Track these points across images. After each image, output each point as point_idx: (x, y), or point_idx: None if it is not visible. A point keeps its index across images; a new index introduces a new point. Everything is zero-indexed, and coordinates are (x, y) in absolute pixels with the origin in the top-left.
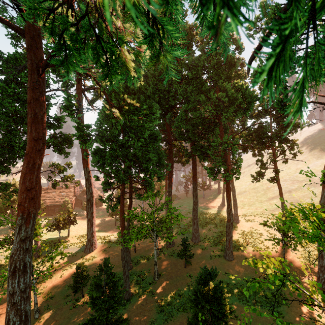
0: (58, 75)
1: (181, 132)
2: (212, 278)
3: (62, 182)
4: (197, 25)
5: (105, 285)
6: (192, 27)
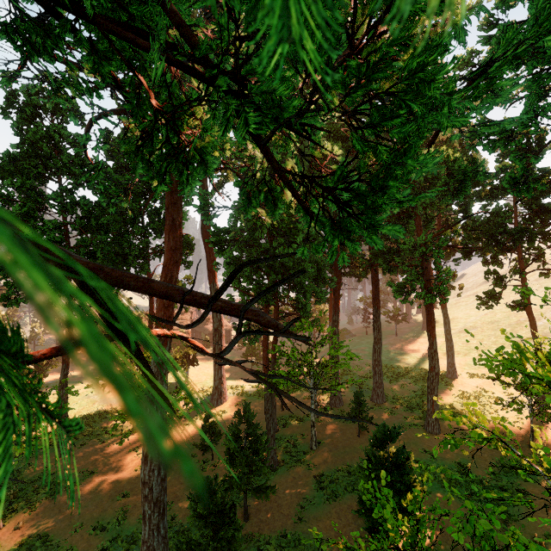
0: None
1: None
2: (391, 437)
3: None
4: None
5: (246, 437)
6: None
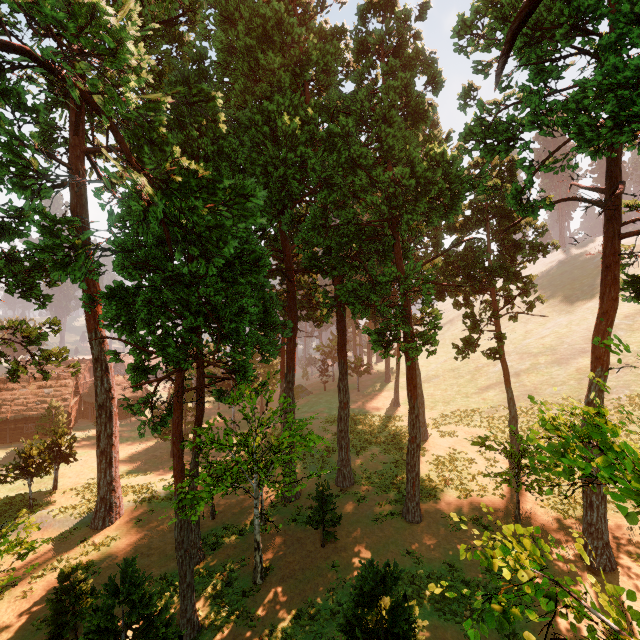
0: (16, 108)
1: (314, 254)
2: (387, 588)
3: (35, 366)
4: (347, 29)
5: (126, 627)
6: (338, 33)
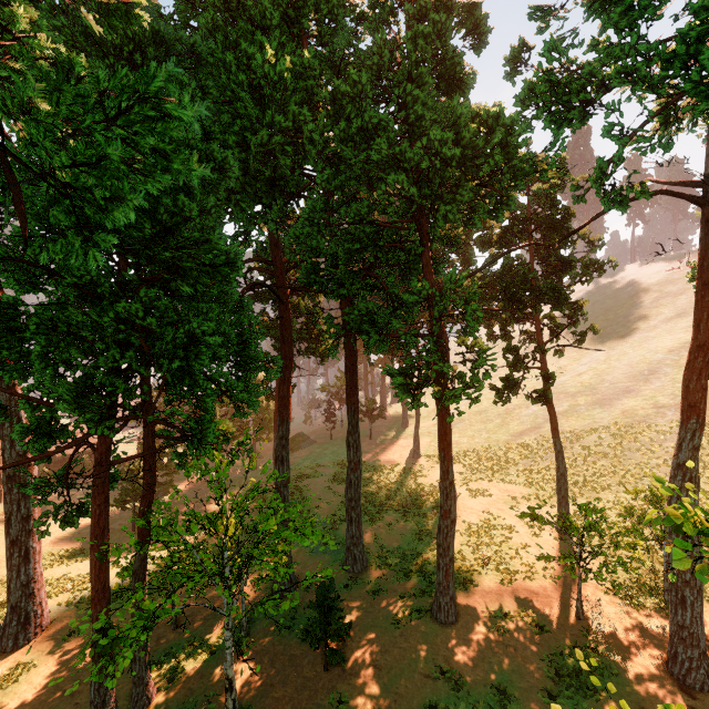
0: None
1: (315, 266)
2: None
3: None
4: None
5: None
6: None
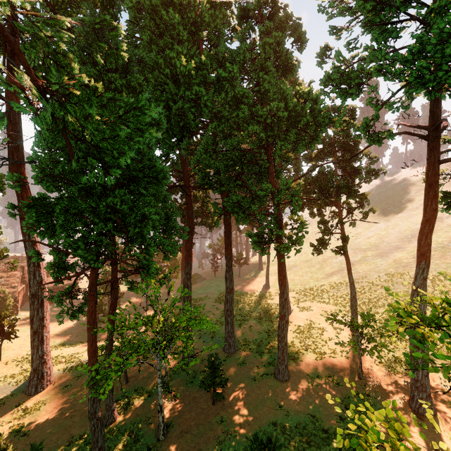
0: None
1: (207, 174)
2: None
3: None
4: (232, 1)
5: None
6: (225, 4)
